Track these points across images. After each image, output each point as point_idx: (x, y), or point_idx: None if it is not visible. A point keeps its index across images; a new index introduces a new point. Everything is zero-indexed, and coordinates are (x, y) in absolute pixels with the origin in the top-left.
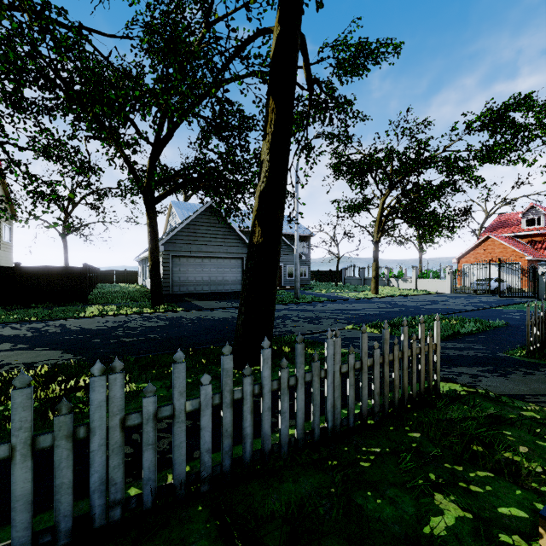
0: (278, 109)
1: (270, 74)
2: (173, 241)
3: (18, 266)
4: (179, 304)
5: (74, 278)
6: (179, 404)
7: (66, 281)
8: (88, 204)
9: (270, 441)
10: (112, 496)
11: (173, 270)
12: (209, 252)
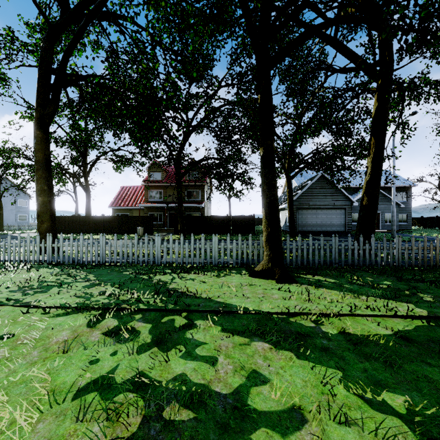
0: (376, 143)
1: (372, 126)
2: (298, 200)
3: (228, 216)
4: (304, 237)
5: (249, 221)
6: (349, 246)
7: (245, 223)
8: (242, 180)
9: (374, 262)
10: (336, 261)
11: (298, 217)
12: (321, 206)
